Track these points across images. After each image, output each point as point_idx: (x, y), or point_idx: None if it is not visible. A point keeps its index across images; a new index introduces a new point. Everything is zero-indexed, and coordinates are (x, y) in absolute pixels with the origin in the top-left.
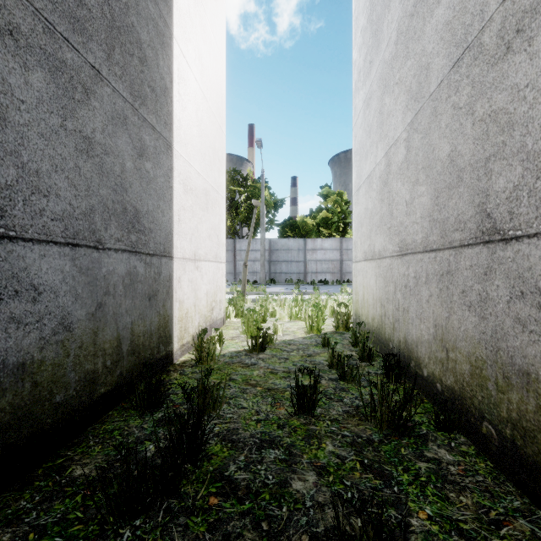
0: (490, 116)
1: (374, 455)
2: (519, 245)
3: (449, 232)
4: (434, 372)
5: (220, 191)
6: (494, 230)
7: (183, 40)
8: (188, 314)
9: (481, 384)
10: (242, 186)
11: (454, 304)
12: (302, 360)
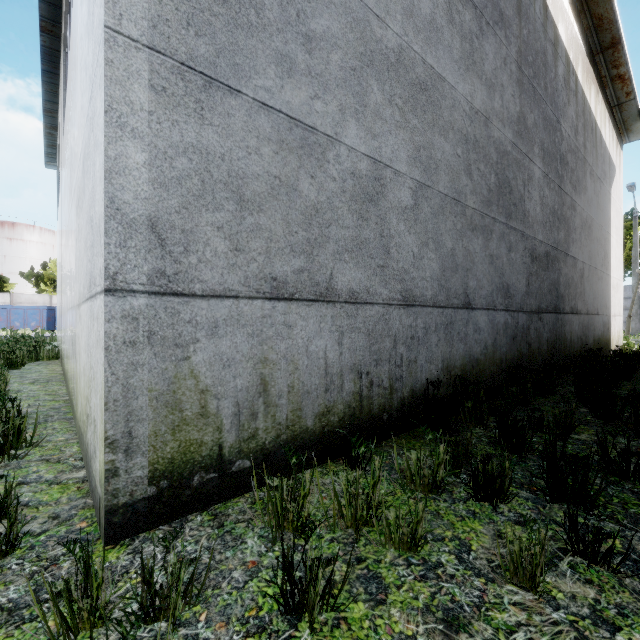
0: None
1: None
2: None
3: None
4: None
5: (620, 279)
6: None
7: (612, 231)
8: (613, 338)
9: None
10: None
11: None
12: None
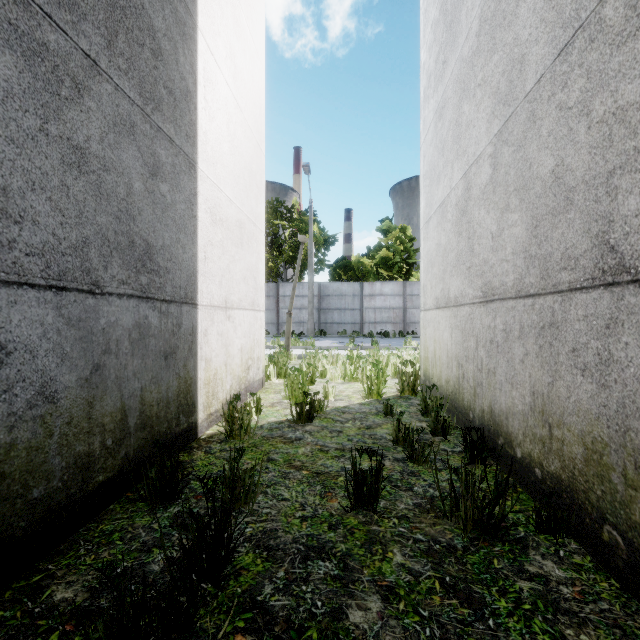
0: (615, 114)
1: (458, 569)
2: None
3: (553, 272)
4: (531, 453)
5: (258, 223)
6: (622, 268)
7: (210, 34)
8: (218, 376)
9: (601, 474)
10: (286, 219)
11: (560, 366)
12: (359, 433)
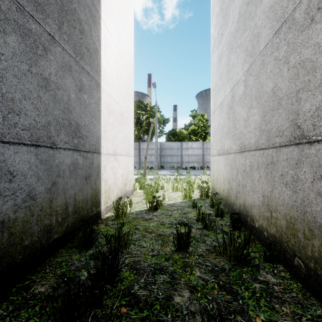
0: (300, 64)
1: (226, 278)
2: (319, 146)
3: (272, 138)
4: (262, 225)
5: (130, 113)
6: (303, 136)
7: (107, 20)
8: (110, 188)
9: (293, 233)
10: (144, 110)
11: (275, 183)
12: (180, 216)
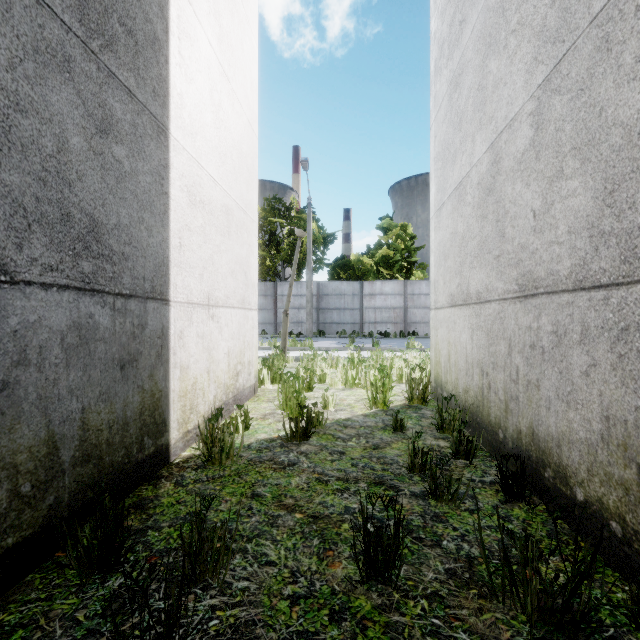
0: None
1: None
2: None
3: None
4: (602, 499)
5: (249, 211)
6: None
7: None
8: (197, 385)
9: None
10: (284, 217)
11: None
12: (365, 456)
